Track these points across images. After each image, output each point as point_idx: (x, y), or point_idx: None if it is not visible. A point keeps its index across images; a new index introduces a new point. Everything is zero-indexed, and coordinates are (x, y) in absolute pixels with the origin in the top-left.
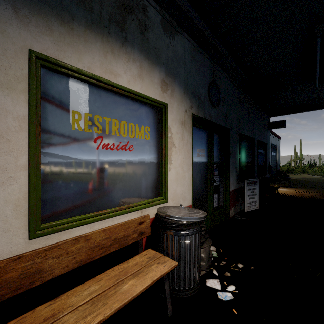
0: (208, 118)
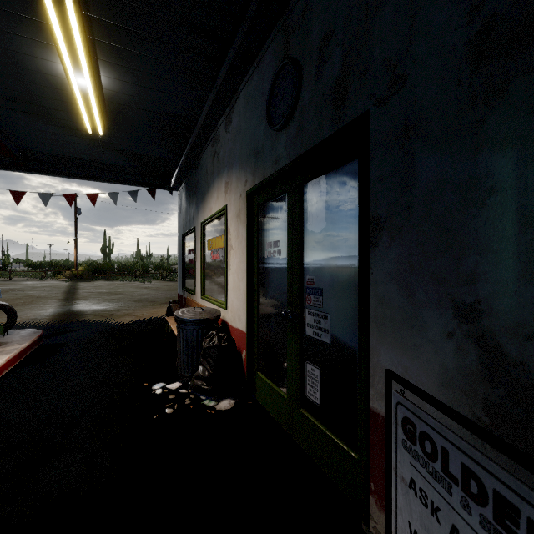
0: (272, 171)
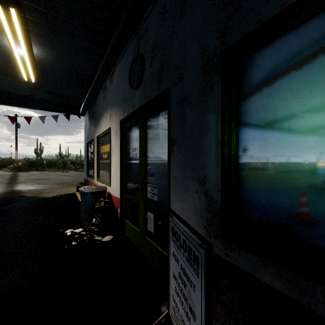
0: (132, 110)
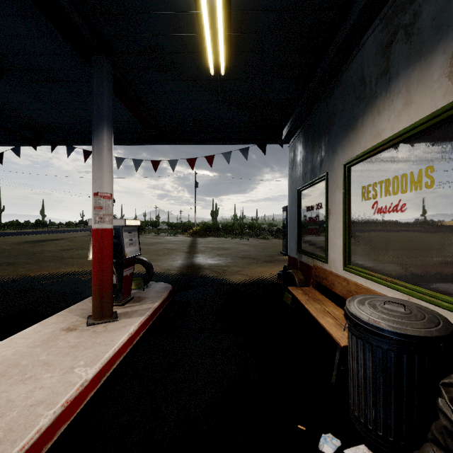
0: None
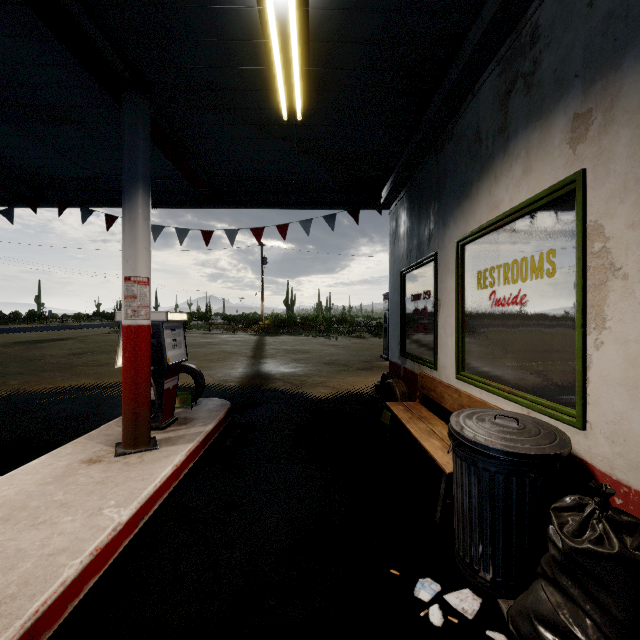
0: None
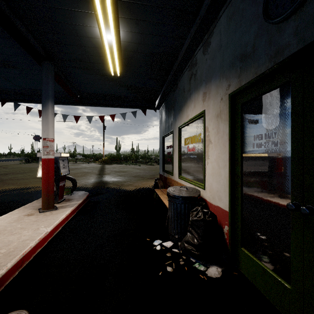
0: (269, 65)
